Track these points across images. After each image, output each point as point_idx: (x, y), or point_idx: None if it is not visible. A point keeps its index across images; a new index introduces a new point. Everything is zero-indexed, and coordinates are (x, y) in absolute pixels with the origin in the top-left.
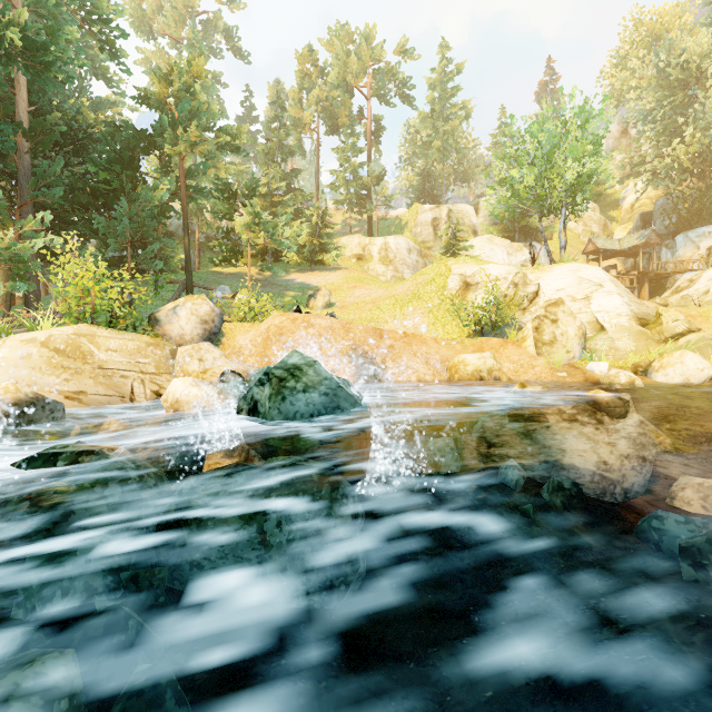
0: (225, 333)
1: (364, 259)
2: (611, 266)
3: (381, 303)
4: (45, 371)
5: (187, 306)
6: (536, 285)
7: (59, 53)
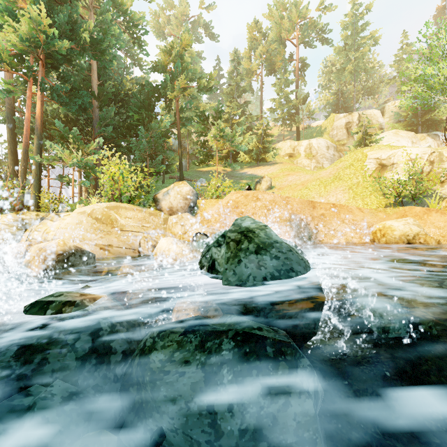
0: (199, 206)
1: (293, 156)
2: None
3: (308, 184)
4: (89, 231)
5: (175, 189)
6: None
7: (108, 43)
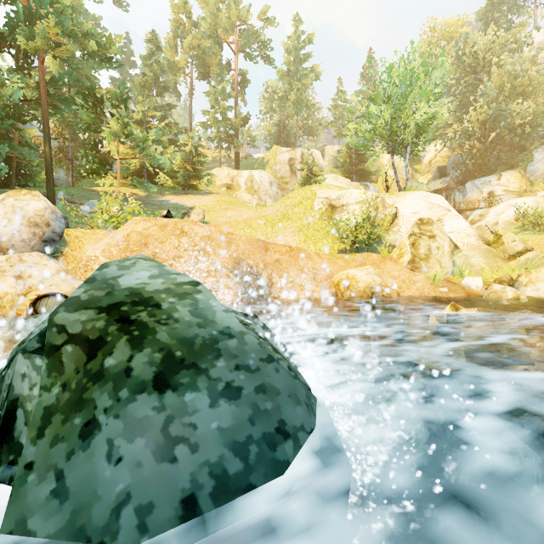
0: (68, 241)
1: (232, 188)
2: None
3: (252, 222)
4: None
5: (6, 202)
6: (395, 208)
7: None
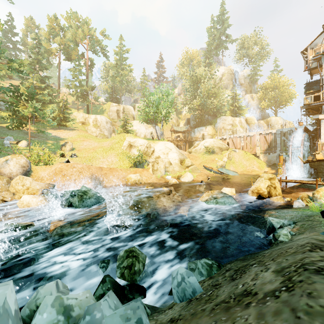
0: (33, 170)
1: (85, 124)
2: (178, 136)
3: (97, 149)
4: None
5: (14, 160)
6: (153, 148)
7: None
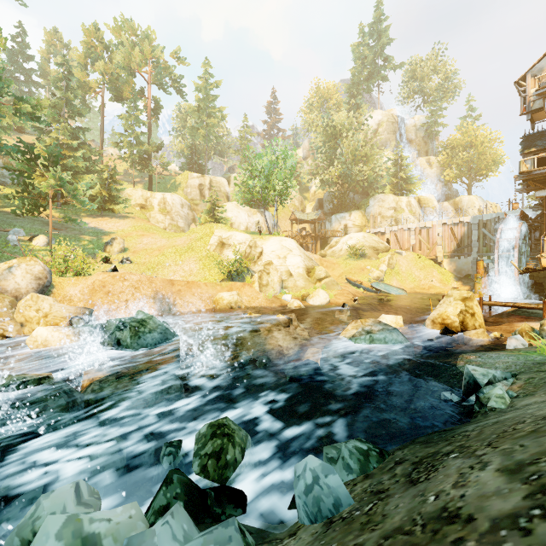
0: (55, 285)
1: (146, 208)
2: (303, 228)
3: (165, 251)
4: None
5: (22, 267)
6: (261, 248)
7: None
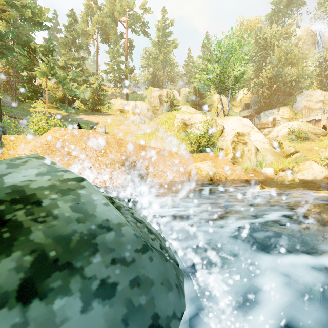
0: (4, 143)
1: (124, 112)
2: None
3: (136, 133)
4: None
5: None
6: (222, 126)
7: None
